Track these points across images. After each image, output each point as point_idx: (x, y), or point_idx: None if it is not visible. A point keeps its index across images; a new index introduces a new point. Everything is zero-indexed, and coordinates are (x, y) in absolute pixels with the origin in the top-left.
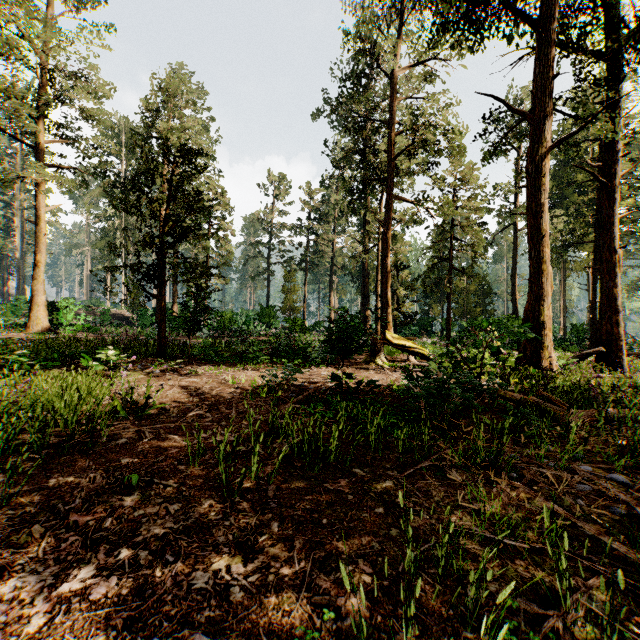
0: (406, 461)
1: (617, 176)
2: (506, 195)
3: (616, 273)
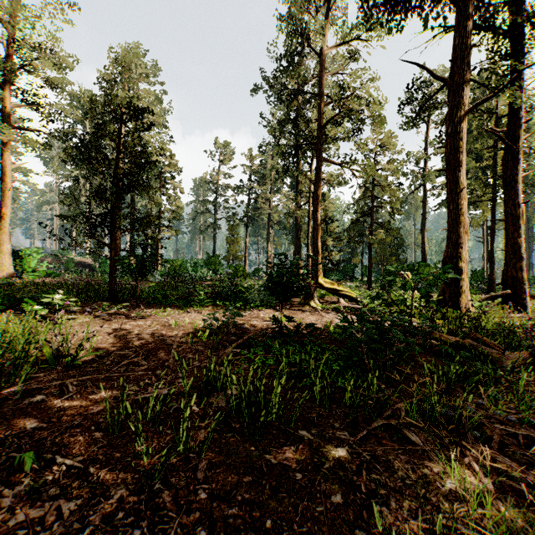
0: (356, 418)
1: (521, 140)
2: (417, 161)
3: (520, 225)
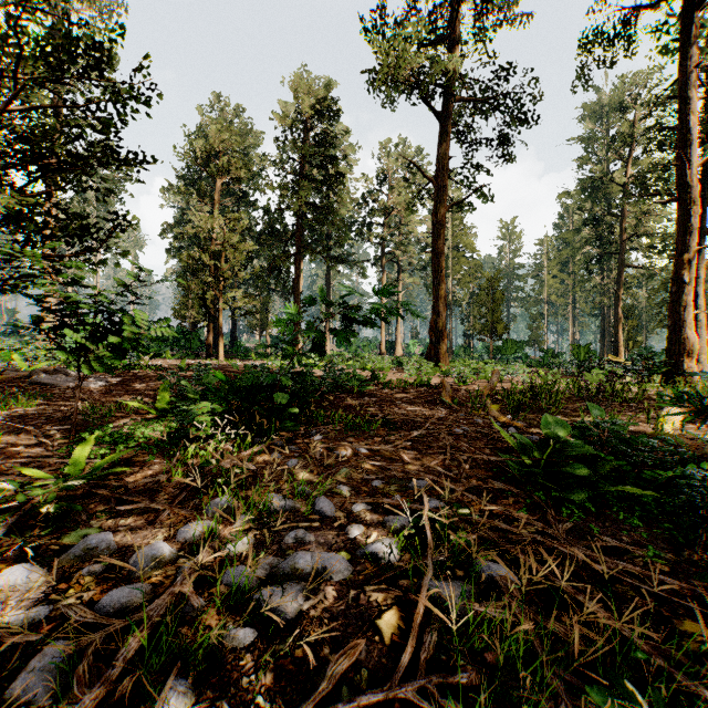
0: None
1: None
2: None
3: None
